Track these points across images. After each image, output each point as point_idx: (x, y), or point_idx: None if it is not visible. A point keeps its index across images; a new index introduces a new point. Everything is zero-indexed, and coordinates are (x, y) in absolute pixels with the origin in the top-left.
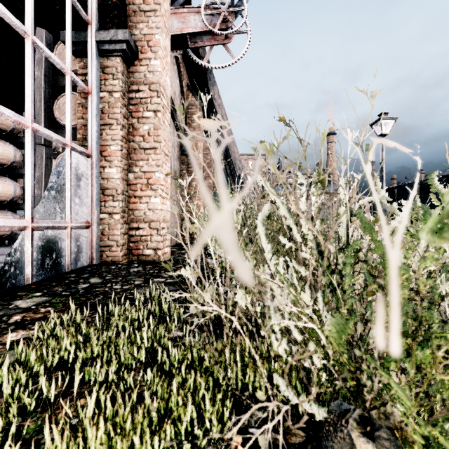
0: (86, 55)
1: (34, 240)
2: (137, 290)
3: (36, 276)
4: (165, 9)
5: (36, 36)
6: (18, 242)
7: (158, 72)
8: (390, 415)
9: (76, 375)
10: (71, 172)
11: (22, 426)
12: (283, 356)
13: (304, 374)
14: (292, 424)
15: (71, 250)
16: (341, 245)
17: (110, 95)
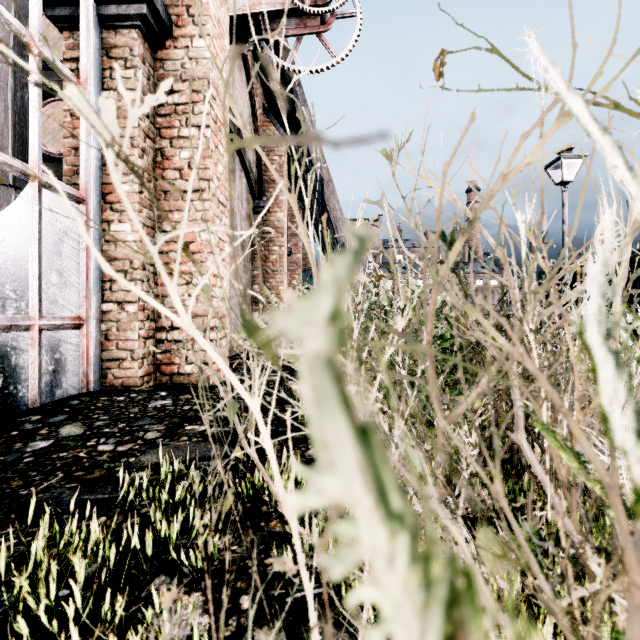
0: (78, 26)
1: None
2: (144, 455)
3: None
4: None
5: None
6: None
7: (205, 60)
8: None
9: None
10: (40, 226)
11: None
12: None
13: None
14: None
15: (42, 368)
16: None
17: (120, 95)
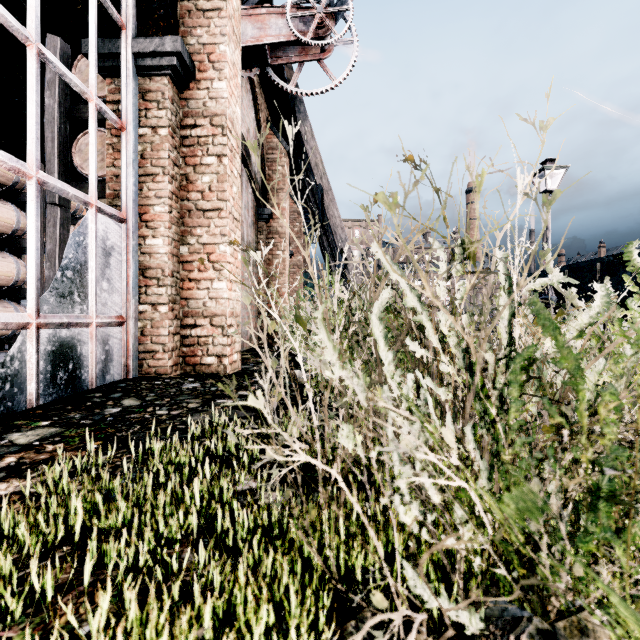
0: (119, 74)
1: (40, 344)
2: (192, 416)
3: (43, 396)
4: (235, 8)
5: (47, 46)
6: (16, 346)
7: (223, 99)
8: (589, 630)
9: (88, 556)
10: (96, 243)
11: (1, 639)
12: (414, 530)
13: (445, 555)
14: (429, 639)
15: (97, 357)
16: (504, 353)
17: (154, 131)
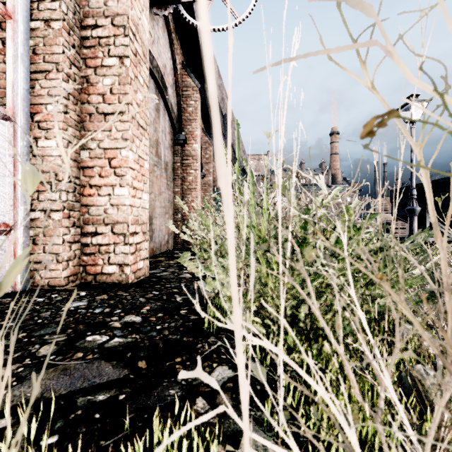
0: None
1: None
2: (19, 386)
3: None
4: None
5: None
6: None
7: None
8: None
9: None
10: None
11: None
12: None
13: None
14: None
15: None
16: None
17: (46, 25)
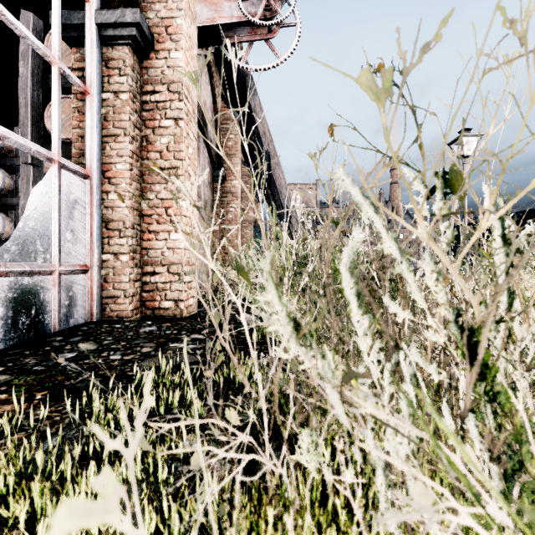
0: (84, 44)
1: (0, 291)
2: (143, 362)
3: (4, 341)
4: None
5: (21, 21)
6: None
7: (180, 68)
8: None
9: None
10: (59, 197)
11: None
12: None
13: None
14: None
15: (60, 303)
16: None
17: (116, 96)
